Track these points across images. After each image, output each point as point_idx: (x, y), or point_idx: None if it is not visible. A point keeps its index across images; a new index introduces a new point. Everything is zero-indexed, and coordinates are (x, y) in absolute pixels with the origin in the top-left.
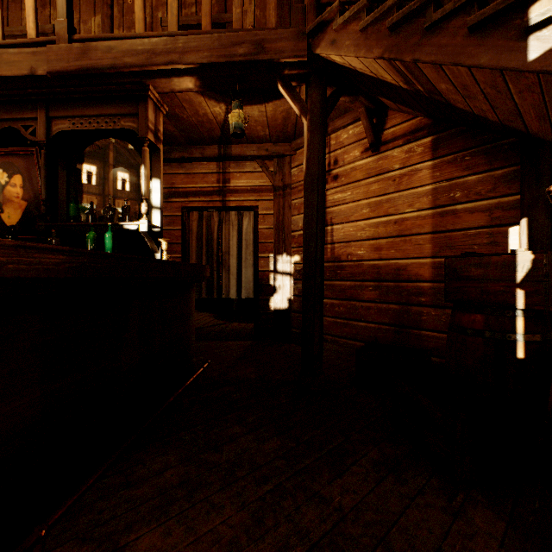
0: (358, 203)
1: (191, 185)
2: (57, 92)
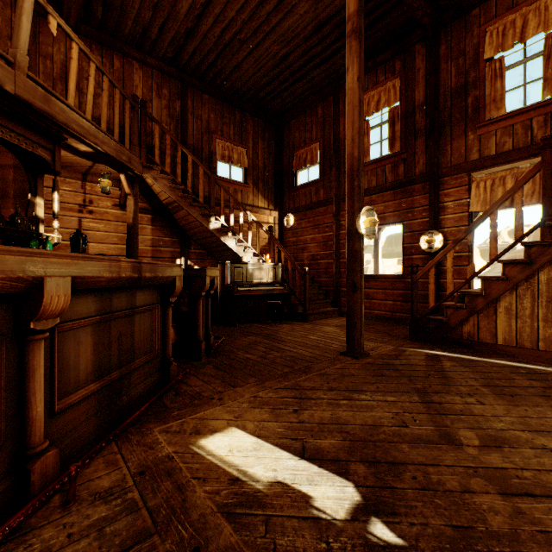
0: (110, 233)
1: None
2: None
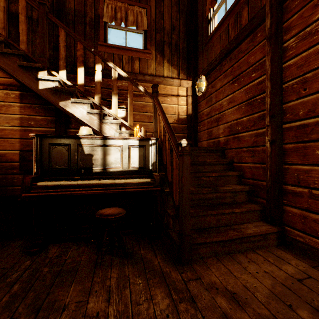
0: None
1: None
2: None
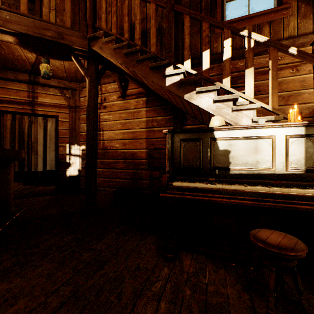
0: (116, 121)
1: (6, 96)
2: None
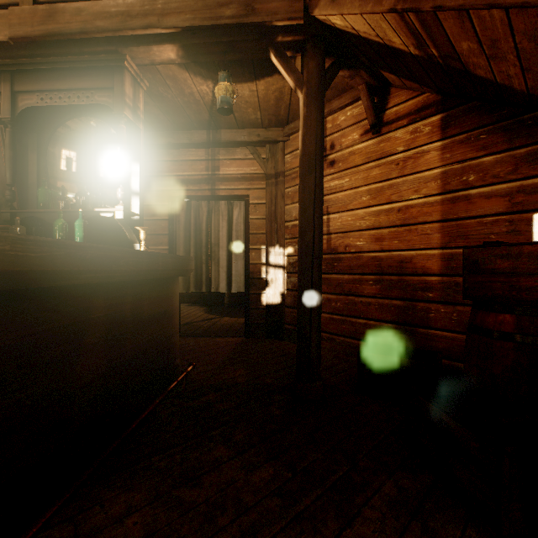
0: (357, 190)
1: (179, 173)
2: (22, 63)
